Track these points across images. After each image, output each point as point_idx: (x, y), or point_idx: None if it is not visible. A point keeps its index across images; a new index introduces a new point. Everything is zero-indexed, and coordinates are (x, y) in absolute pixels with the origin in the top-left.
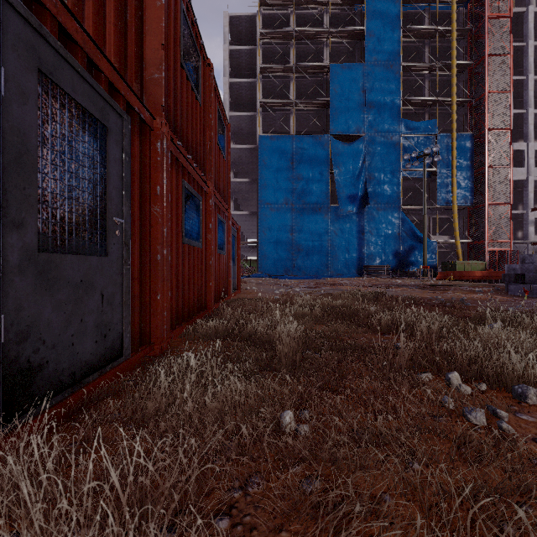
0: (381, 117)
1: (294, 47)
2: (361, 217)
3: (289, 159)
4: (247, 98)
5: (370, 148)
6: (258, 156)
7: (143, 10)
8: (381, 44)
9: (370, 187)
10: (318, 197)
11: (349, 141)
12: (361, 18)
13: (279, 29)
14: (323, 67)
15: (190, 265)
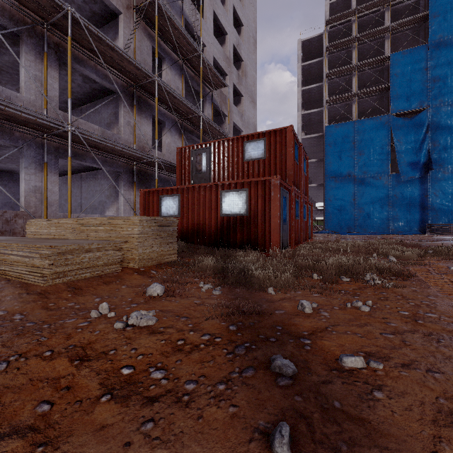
0: (447, 88)
1: (356, 48)
2: (424, 181)
3: (351, 140)
4: (315, 97)
5: (434, 118)
6: (324, 141)
7: (287, 155)
8: (447, 20)
9: (434, 153)
10: (378, 168)
11: (411, 115)
12: (425, 2)
13: (342, 40)
14: (384, 58)
15: (296, 226)
